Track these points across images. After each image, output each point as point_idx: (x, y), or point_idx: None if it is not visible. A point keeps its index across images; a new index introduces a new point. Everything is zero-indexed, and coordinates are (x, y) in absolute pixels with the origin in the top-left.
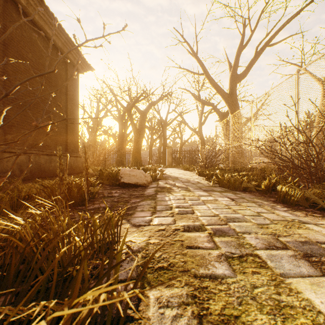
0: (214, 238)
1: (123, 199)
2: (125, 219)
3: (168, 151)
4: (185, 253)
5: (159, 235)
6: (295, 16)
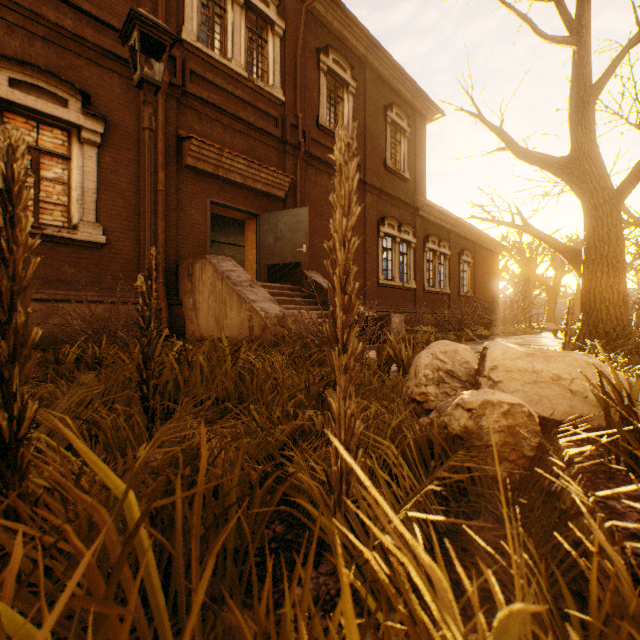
0: None
1: None
2: None
3: None
4: None
5: None
6: None
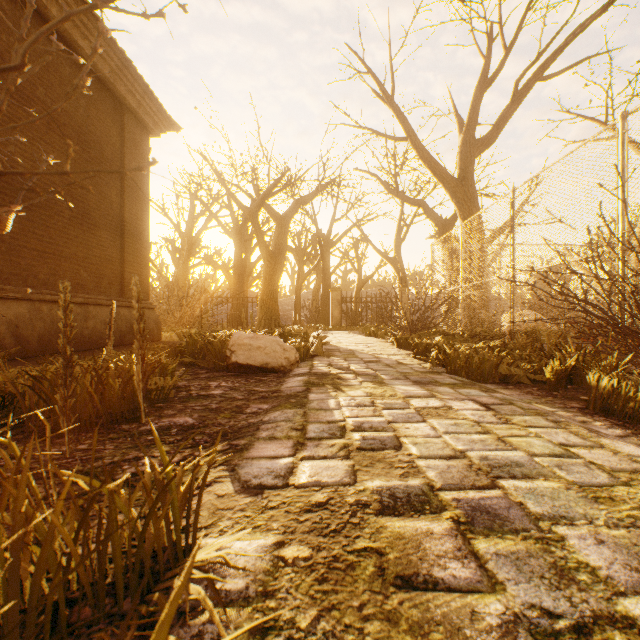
0: (474, 541)
1: (231, 403)
2: (225, 465)
3: (333, 297)
4: (393, 610)
5: (311, 529)
6: (597, 15)
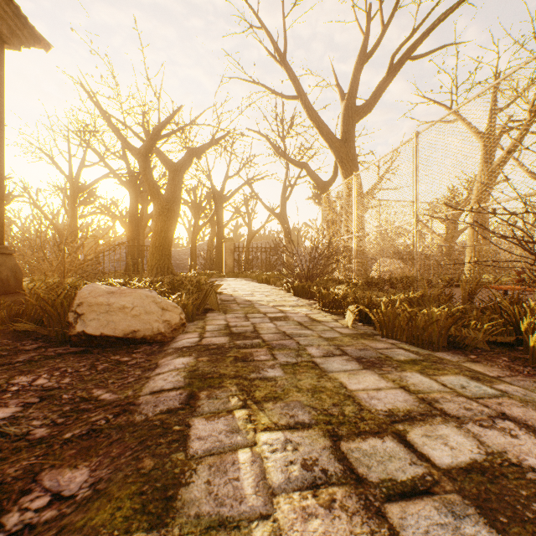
0: None
1: None
2: None
3: (227, 247)
4: None
5: None
6: (459, 4)
